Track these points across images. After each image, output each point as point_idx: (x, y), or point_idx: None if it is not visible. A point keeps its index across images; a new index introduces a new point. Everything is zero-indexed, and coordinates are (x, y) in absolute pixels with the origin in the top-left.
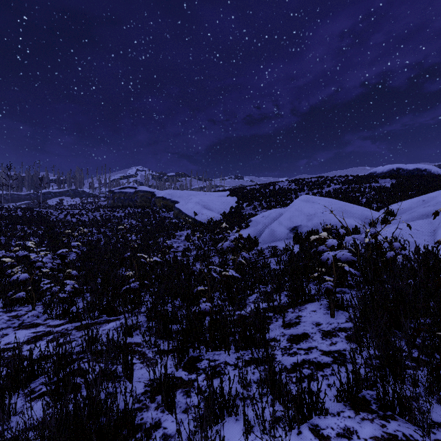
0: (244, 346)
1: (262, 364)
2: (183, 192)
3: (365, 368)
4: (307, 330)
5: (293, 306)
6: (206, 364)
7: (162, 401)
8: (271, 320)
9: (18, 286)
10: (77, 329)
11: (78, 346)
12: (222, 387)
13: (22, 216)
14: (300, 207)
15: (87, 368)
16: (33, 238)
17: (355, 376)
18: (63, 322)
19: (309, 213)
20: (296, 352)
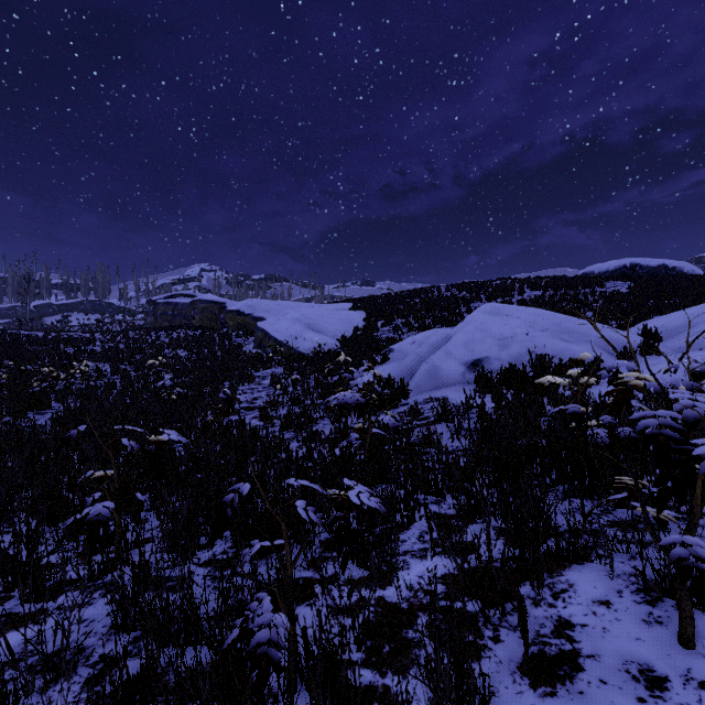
0: None
1: None
2: (274, 303)
3: None
4: None
5: (532, 578)
6: None
7: None
8: (480, 635)
9: None
10: None
11: None
12: None
13: None
14: (483, 323)
15: None
16: None
17: None
18: None
19: (501, 334)
20: None
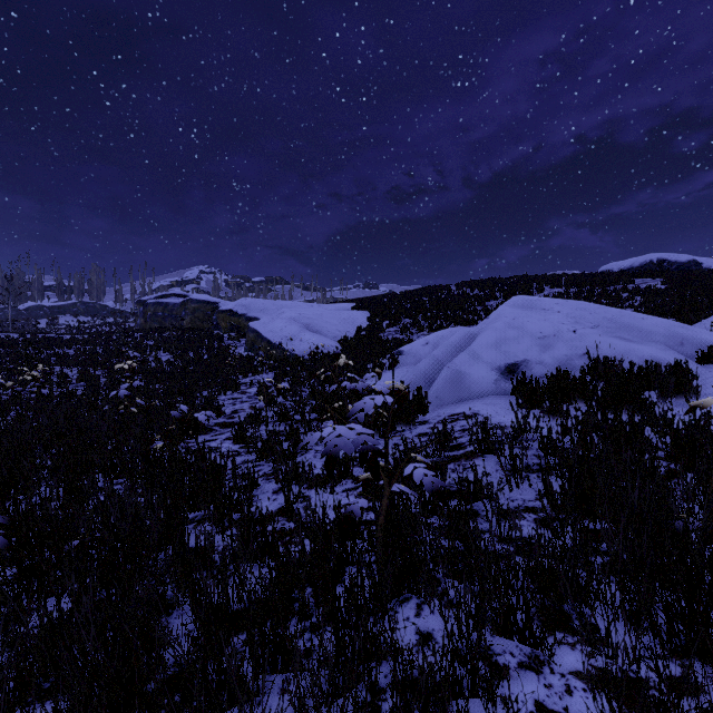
0: None
1: None
2: (270, 302)
3: None
4: None
5: None
6: None
7: None
8: None
9: None
10: None
11: None
12: None
13: None
14: (516, 319)
15: None
16: None
17: None
18: None
19: (540, 332)
20: None
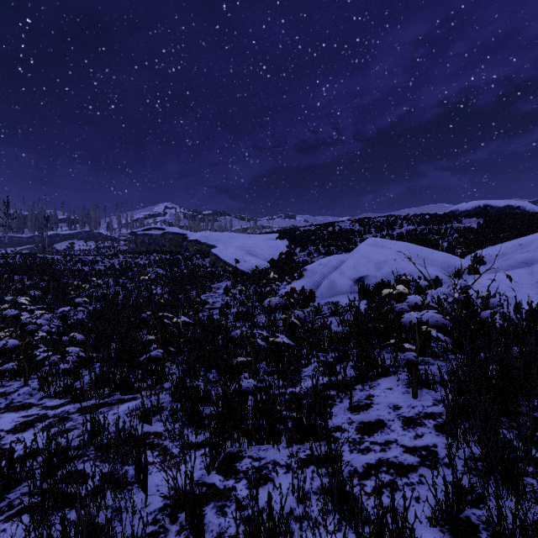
0: (300, 439)
1: (325, 468)
2: (222, 234)
3: (469, 478)
4: (382, 416)
5: (362, 381)
6: (248, 465)
7: (187, 522)
8: (334, 401)
9: (9, 354)
10: (81, 412)
11: (80, 437)
12: (269, 506)
13: (21, 264)
14: (366, 252)
15: (88, 471)
16: (34, 291)
17: (455, 489)
18: (63, 401)
19: (377, 260)
20: (369, 448)
